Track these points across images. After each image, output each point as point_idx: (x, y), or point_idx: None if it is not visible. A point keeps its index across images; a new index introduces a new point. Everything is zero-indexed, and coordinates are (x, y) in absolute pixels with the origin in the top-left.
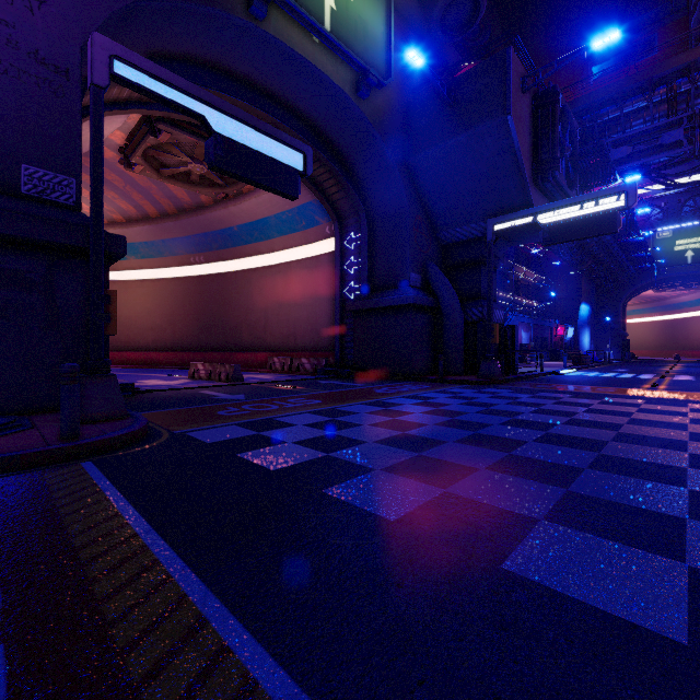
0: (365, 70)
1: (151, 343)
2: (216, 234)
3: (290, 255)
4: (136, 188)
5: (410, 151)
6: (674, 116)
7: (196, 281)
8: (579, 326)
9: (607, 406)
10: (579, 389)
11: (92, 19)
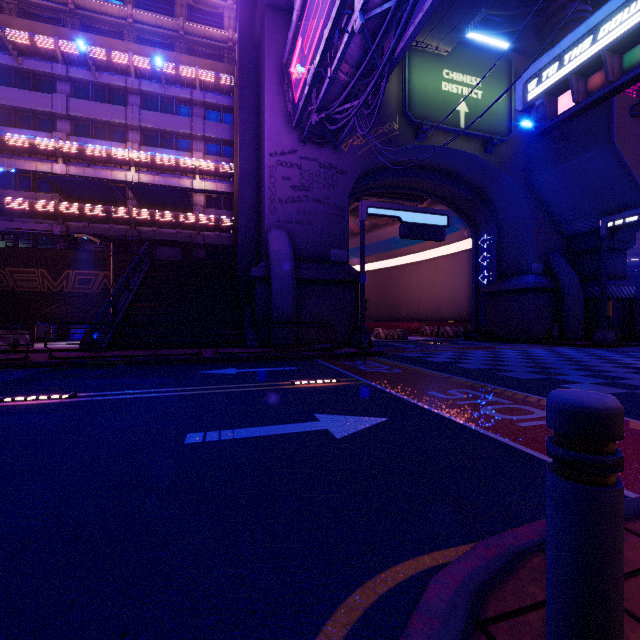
0: (490, 137)
1: None
2: (383, 242)
3: (436, 252)
4: None
5: (531, 174)
6: None
7: (369, 274)
8: None
9: None
10: None
11: (352, 182)
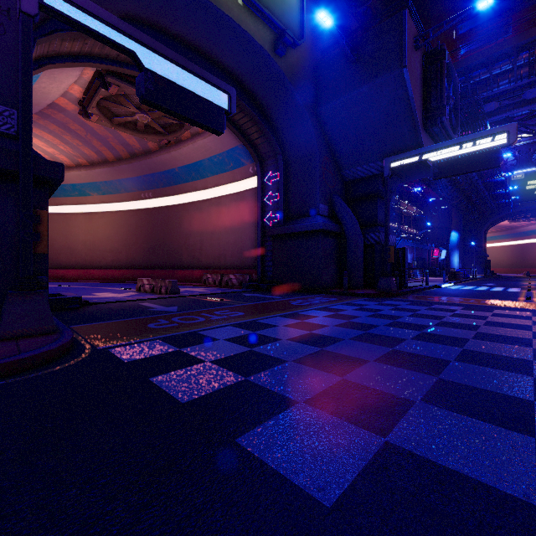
0: (282, 31)
1: (110, 263)
2: (161, 174)
3: (221, 191)
4: (95, 136)
5: (319, 102)
6: (534, 76)
7: (146, 213)
8: (450, 249)
9: (502, 318)
10: (466, 302)
11: None
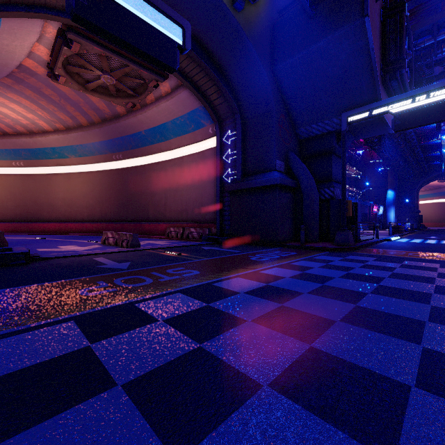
0: None
1: (86, 217)
2: (129, 137)
3: (183, 151)
4: (68, 102)
5: (276, 60)
6: None
7: (117, 173)
8: (386, 205)
9: None
10: (434, 257)
11: None
